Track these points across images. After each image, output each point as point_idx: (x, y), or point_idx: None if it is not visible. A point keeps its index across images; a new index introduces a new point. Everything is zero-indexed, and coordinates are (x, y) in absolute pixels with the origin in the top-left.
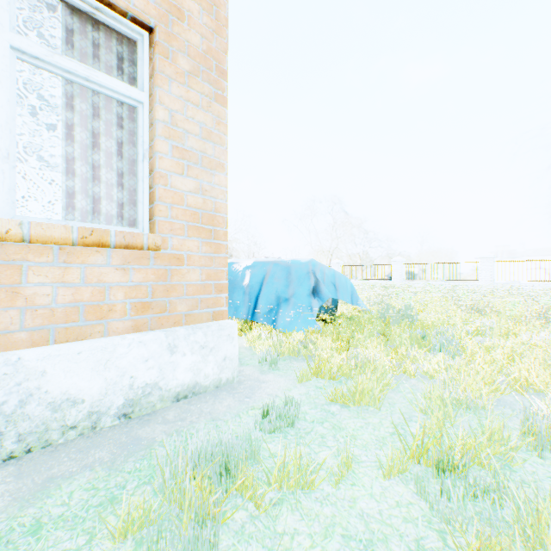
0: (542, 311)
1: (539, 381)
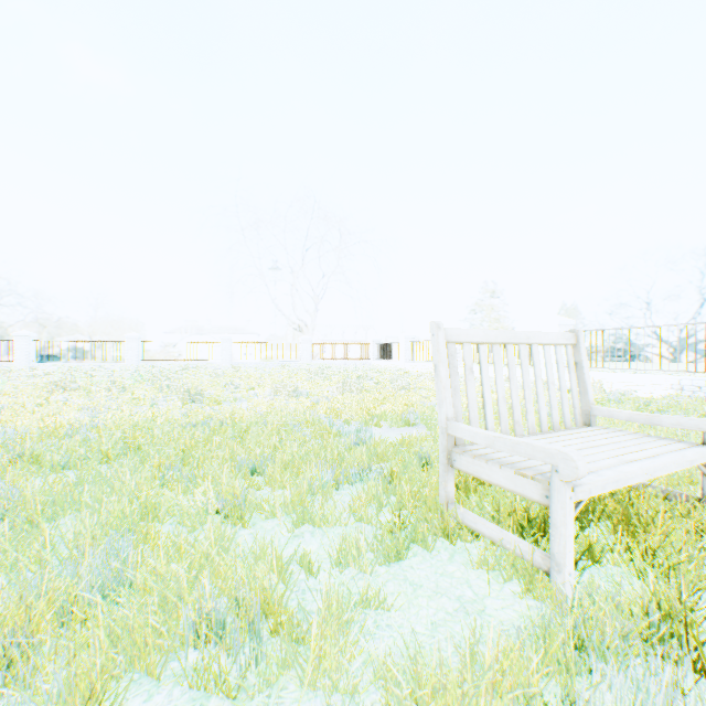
0: (109, 384)
1: (31, 422)
